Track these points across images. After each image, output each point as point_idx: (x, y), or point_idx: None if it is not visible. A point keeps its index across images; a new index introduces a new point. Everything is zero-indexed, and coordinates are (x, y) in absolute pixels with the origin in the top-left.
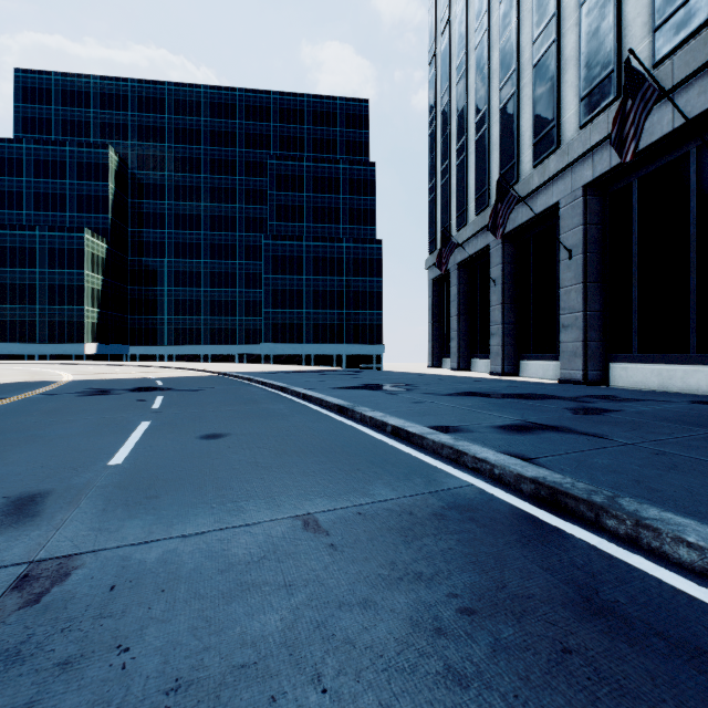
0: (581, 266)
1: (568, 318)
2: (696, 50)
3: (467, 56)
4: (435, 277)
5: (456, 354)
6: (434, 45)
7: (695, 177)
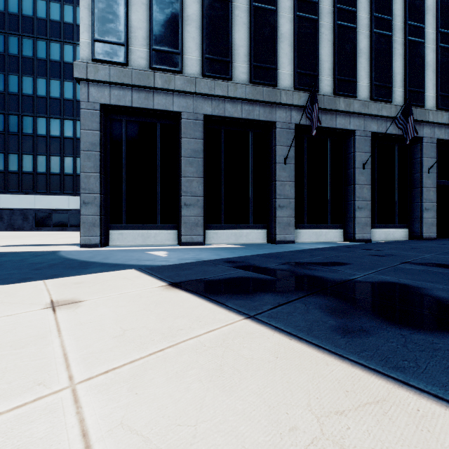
0: (370, 175)
1: (362, 203)
2: (422, 113)
3: None
4: (120, 104)
5: (200, 224)
6: None
7: (397, 156)
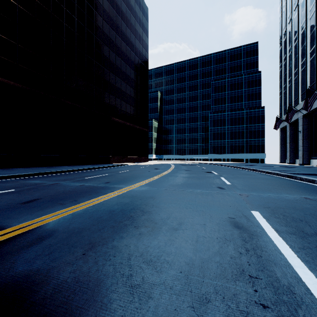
0: None
1: None
2: None
3: (291, 47)
4: (281, 127)
5: (288, 157)
6: (281, 38)
7: None
